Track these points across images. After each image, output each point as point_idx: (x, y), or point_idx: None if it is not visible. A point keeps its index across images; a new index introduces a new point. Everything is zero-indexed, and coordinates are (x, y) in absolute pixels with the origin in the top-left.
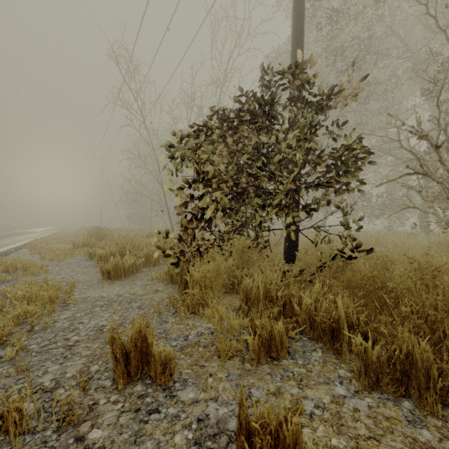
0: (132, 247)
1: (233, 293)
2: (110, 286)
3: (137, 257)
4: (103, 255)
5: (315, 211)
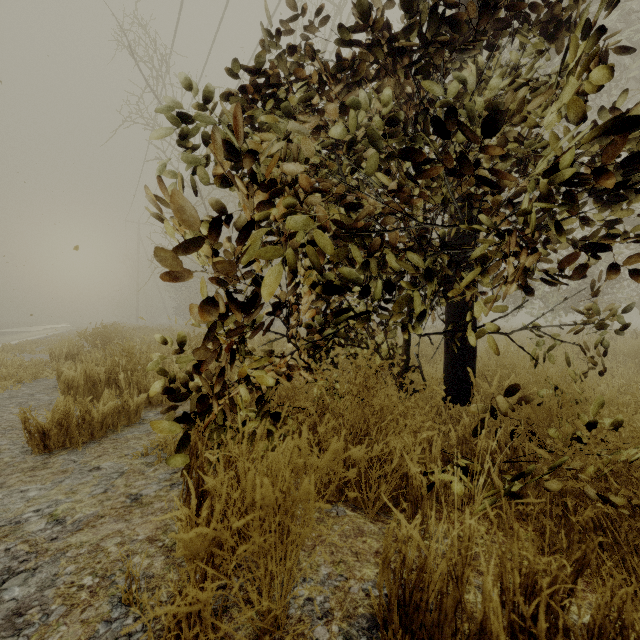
0: (136, 365)
1: (345, 505)
2: (24, 480)
3: (141, 386)
4: (75, 381)
5: (554, 285)
